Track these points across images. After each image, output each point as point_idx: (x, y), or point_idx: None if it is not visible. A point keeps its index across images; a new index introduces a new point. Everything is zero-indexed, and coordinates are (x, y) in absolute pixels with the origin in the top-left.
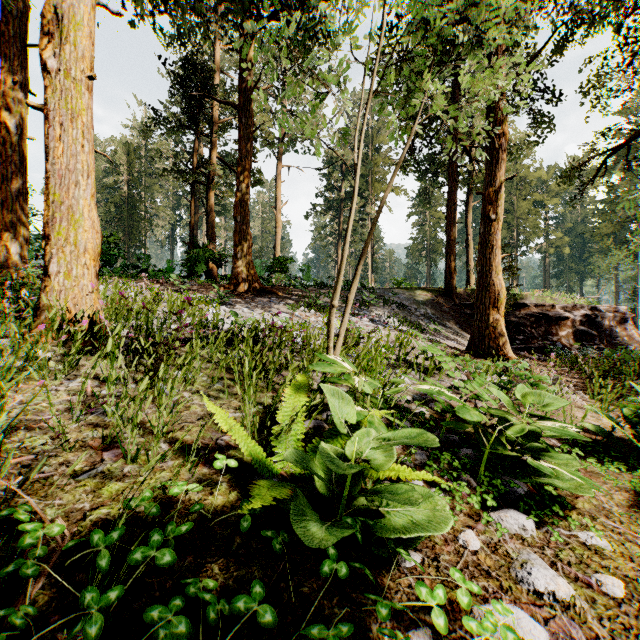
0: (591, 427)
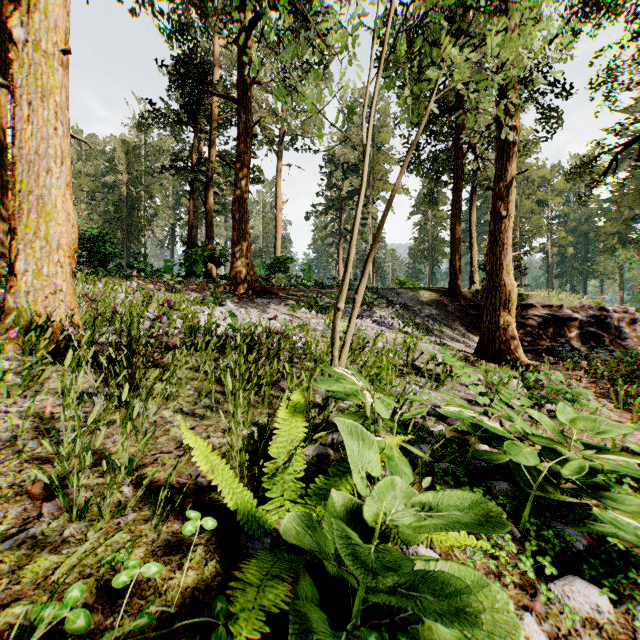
0: (636, 449)
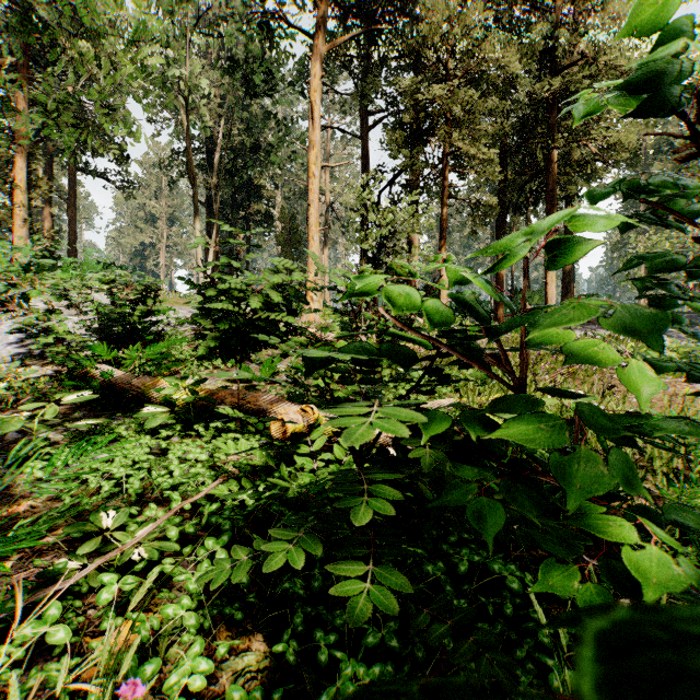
0: None
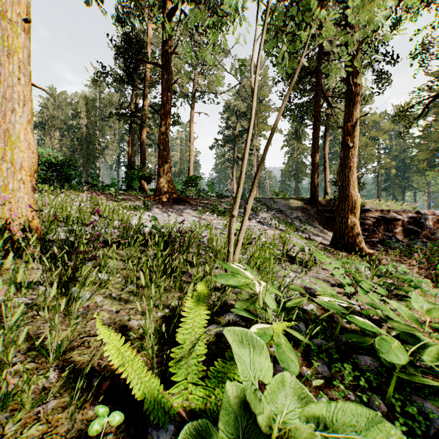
0: None
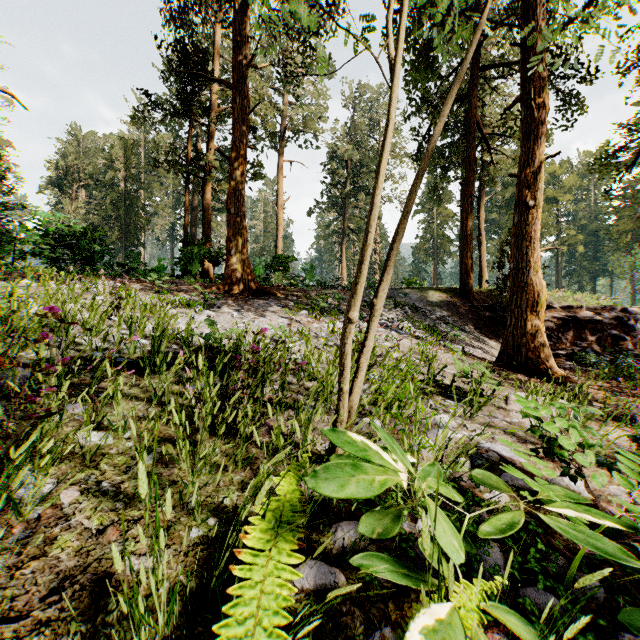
0: None
